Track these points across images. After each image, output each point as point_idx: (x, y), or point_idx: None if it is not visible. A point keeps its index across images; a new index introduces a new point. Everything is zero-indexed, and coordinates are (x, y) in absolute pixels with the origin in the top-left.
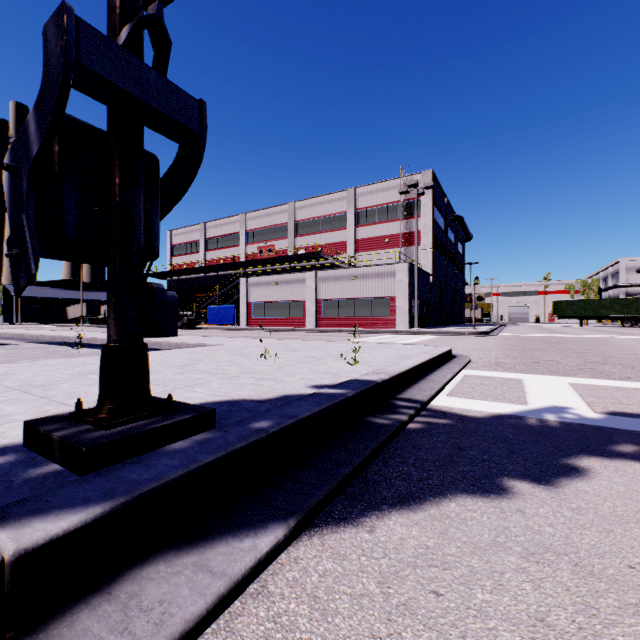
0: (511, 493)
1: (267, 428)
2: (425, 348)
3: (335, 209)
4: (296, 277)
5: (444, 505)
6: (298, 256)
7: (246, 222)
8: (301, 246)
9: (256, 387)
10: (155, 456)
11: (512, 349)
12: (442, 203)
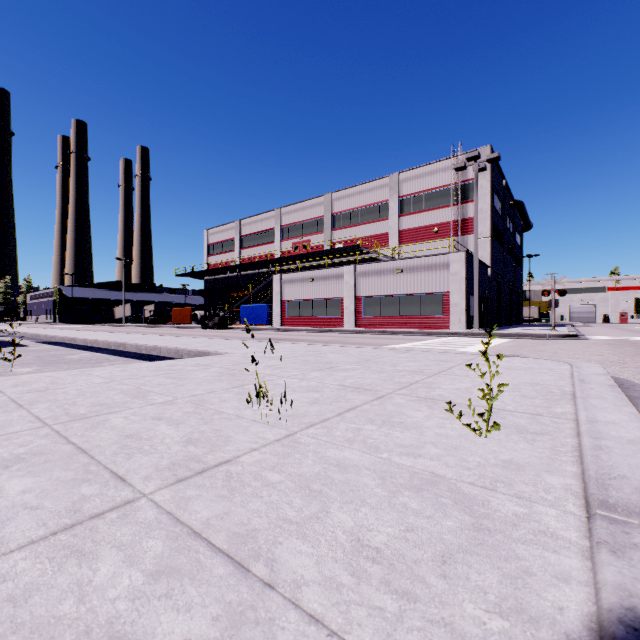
0: None
1: None
2: (552, 365)
3: (376, 198)
4: (333, 272)
5: None
6: (335, 250)
7: (281, 217)
8: (338, 240)
9: None
10: None
11: None
12: (500, 186)
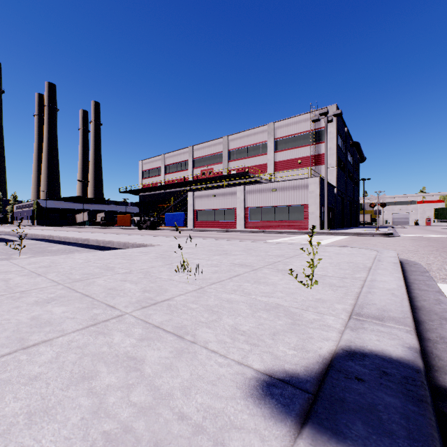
0: None
1: None
2: (366, 252)
3: (258, 139)
4: (229, 190)
5: None
6: (230, 175)
7: (193, 152)
8: (233, 168)
9: (117, 384)
10: None
11: (442, 251)
12: (343, 131)
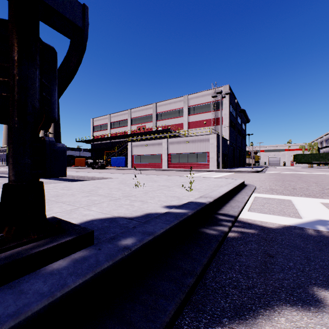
0: (327, 306)
1: (131, 246)
2: (229, 180)
3: (177, 106)
4: (157, 142)
5: (275, 320)
6: (158, 131)
7: (131, 114)
8: (159, 126)
9: (129, 207)
10: (32, 279)
11: (277, 180)
12: (234, 102)
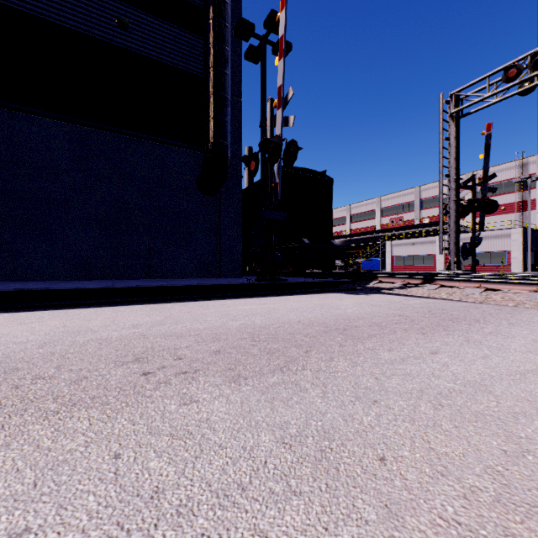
0: None
1: None
2: None
3: None
4: (428, 240)
5: None
6: (425, 224)
7: (381, 202)
8: (425, 216)
9: None
10: None
11: None
12: None
